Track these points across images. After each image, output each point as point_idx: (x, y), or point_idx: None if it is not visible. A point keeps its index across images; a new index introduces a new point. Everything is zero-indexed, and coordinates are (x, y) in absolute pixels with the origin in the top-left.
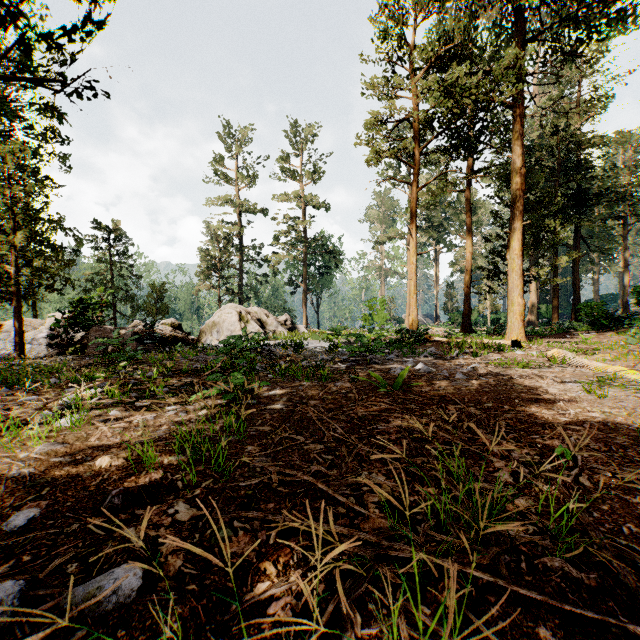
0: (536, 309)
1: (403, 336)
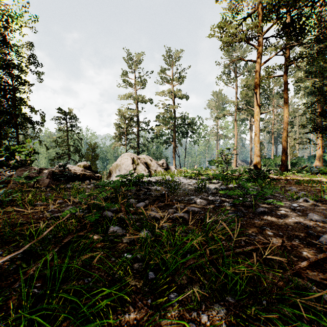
0: (321, 156)
1: (253, 175)
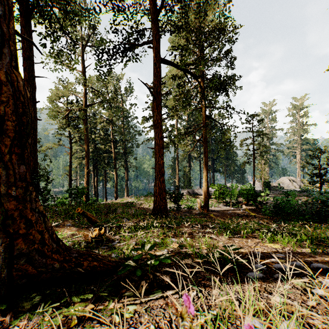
0: None
1: None
